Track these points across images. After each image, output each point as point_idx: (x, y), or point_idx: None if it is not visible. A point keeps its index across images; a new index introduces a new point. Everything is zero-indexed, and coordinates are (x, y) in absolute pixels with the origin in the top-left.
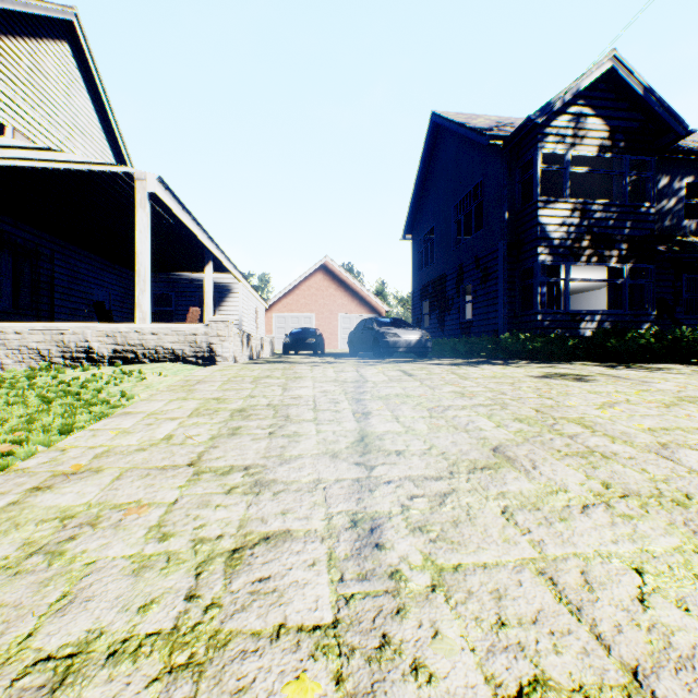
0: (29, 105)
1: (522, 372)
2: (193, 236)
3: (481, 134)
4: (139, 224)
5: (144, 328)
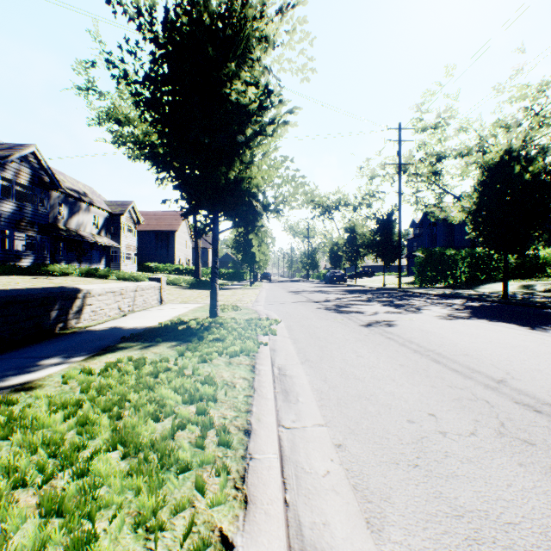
0: None
1: (27, 277)
2: None
3: None
4: None
5: None
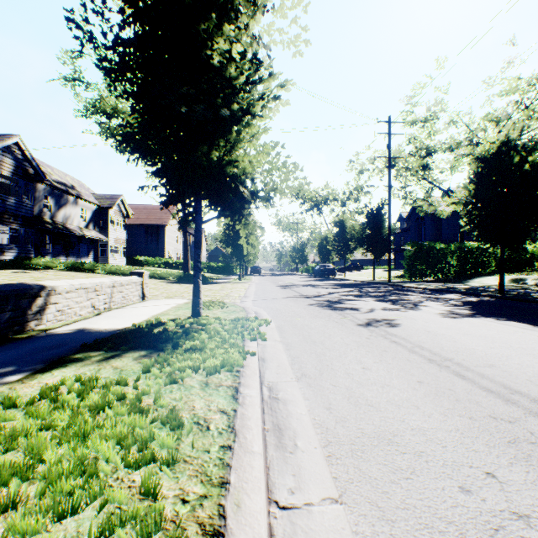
0: None
1: (7, 271)
2: None
3: None
4: None
5: None
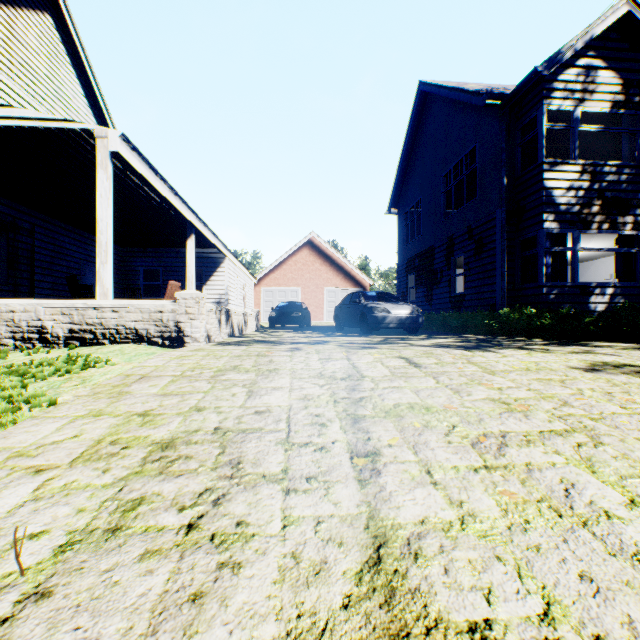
0: (6, 74)
1: (558, 361)
2: (170, 206)
3: (477, 95)
4: (99, 187)
5: (103, 305)
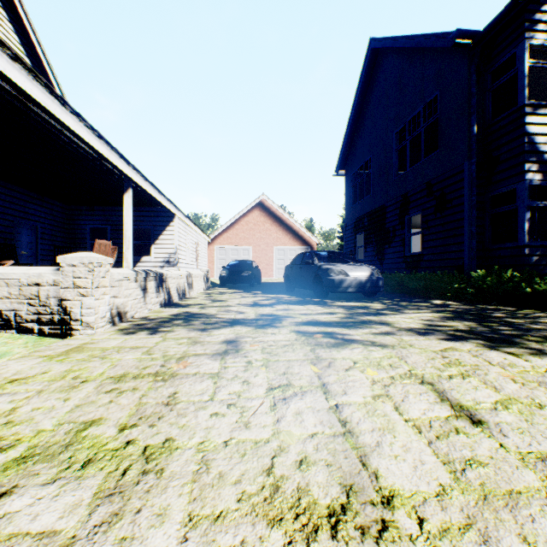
0: None
1: None
2: (93, 150)
3: (443, 35)
4: None
5: None
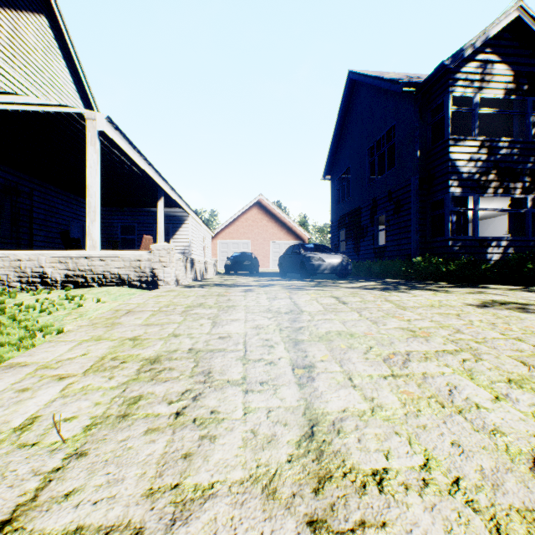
0: (10, 65)
1: (457, 299)
2: (145, 174)
3: (395, 83)
4: (89, 159)
5: (93, 255)
